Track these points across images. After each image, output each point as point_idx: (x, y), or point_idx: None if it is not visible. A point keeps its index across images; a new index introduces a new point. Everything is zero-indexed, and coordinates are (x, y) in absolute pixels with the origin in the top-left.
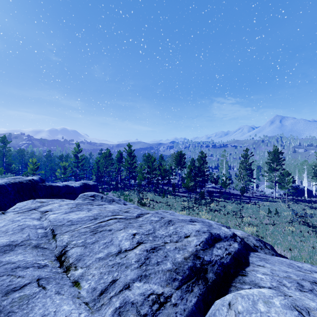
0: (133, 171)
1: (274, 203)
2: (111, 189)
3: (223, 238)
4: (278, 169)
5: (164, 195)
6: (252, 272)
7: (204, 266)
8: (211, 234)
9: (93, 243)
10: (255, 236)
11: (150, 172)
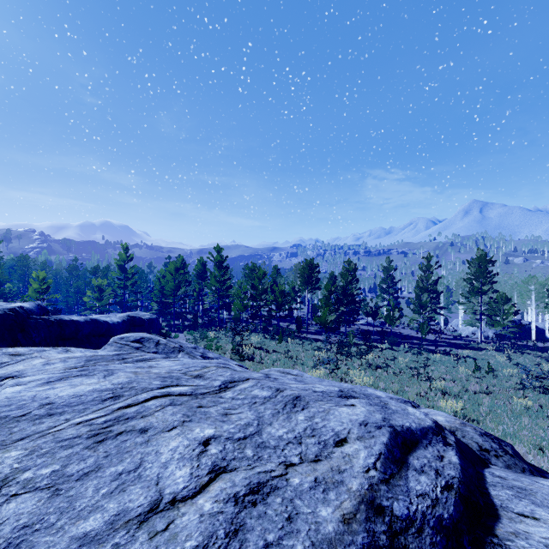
0: (225, 294)
1: (480, 353)
2: (185, 327)
3: (420, 438)
4: (486, 290)
5: (281, 338)
6: (516, 540)
7: (397, 538)
8: (394, 431)
9: (82, 478)
10: (463, 419)
11: (257, 296)
